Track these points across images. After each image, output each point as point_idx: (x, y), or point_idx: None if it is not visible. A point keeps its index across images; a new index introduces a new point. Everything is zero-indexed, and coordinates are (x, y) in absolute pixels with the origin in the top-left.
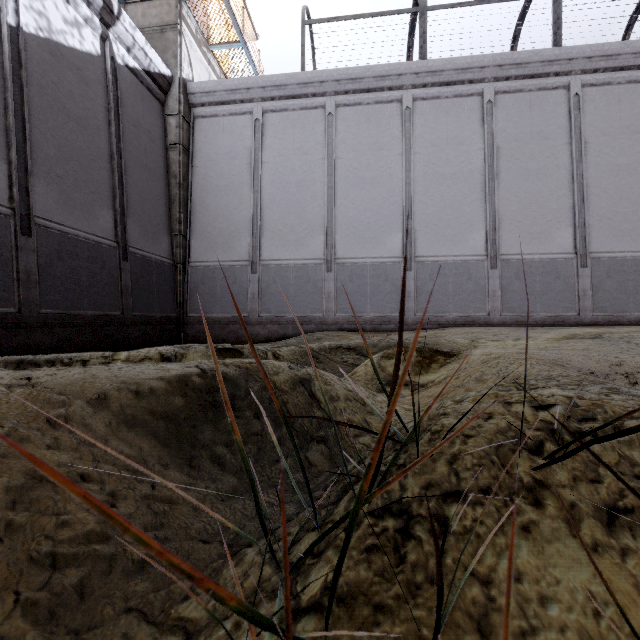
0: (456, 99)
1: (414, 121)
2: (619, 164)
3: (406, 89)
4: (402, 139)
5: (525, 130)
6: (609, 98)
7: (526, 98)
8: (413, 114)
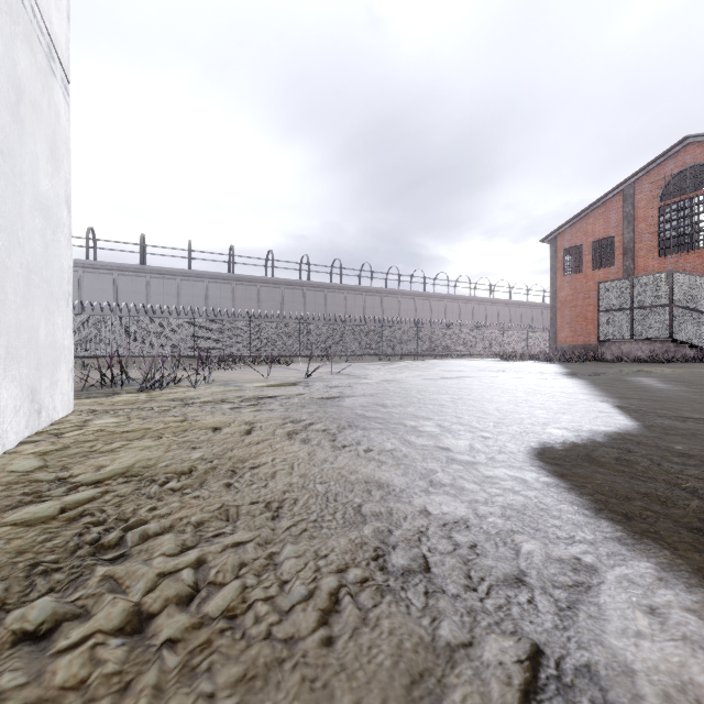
0: (103, 274)
1: (84, 280)
2: (163, 305)
3: (80, 268)
4: (78, 286)
5: (130, 290)
6: (160, 283)
7: (131, 278)
8: (84, 277)
